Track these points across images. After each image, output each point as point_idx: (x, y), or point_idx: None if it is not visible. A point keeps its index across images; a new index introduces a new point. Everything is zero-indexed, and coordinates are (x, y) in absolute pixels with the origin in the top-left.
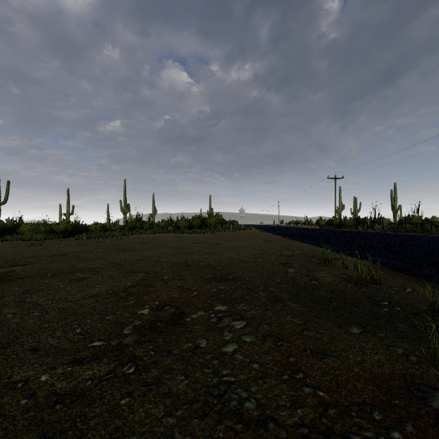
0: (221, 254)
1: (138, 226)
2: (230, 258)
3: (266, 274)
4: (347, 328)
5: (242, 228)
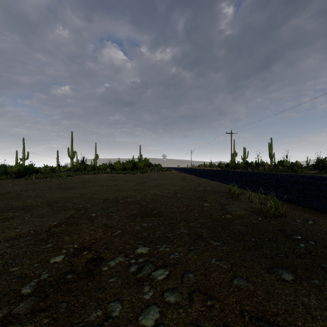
0: (147, 191)
1: (82, 168)
2: (154, 194)
3: (185, 208)
4: (277, 273)
5: (164, 170)
